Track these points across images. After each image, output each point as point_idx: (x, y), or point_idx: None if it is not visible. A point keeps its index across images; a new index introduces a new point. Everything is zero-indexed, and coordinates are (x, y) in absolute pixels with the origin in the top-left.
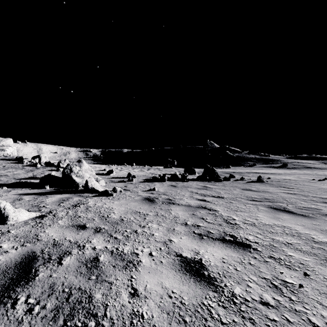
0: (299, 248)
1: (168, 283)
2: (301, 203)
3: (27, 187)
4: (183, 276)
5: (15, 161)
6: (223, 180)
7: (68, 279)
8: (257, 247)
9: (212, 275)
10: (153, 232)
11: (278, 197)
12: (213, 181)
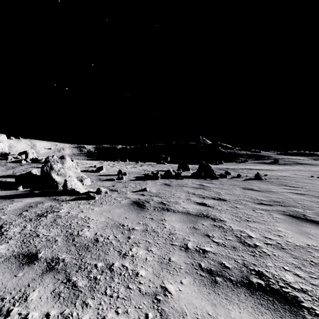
0: None
1: None
2: (318, 207)
3: None
4: None
5: None
6: (219, 177)
7: None
8: (313, 305)
9: None
10: (138, 267)
11: (288, 200)
12: (209, 178)
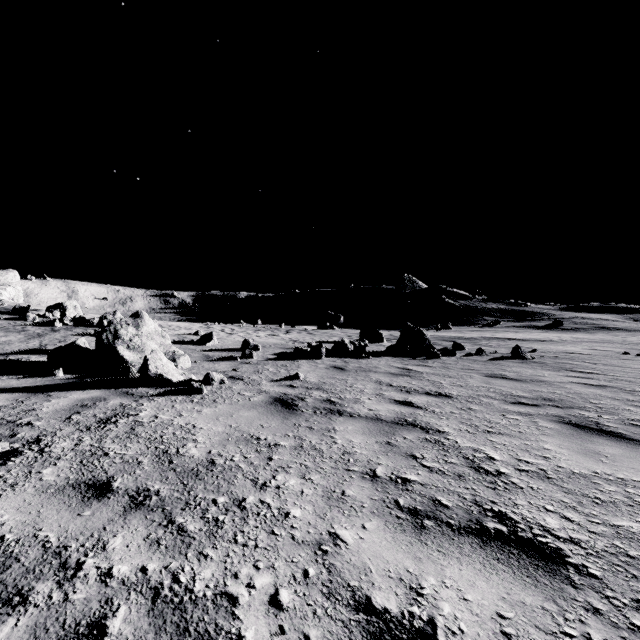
0: None
1: None
2: (628, 409)
3: (14, 373)
4: None
5: (10, 315)
6: (441, 354)
7: None
8: (585, 561)
9: None
10: (288, 504)
11: (572, 396)
12: (421, 356)
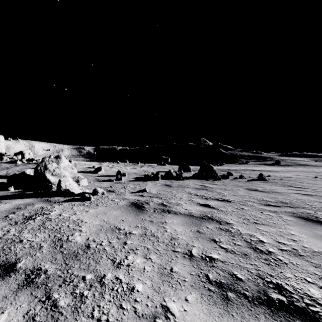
0: None
1: None
2: None
3: None
4: None
5: None
6: (221, 178)
7: None
8: None
9: None
10: (134, 280)
11: (296, 201)
12: (211, 179)
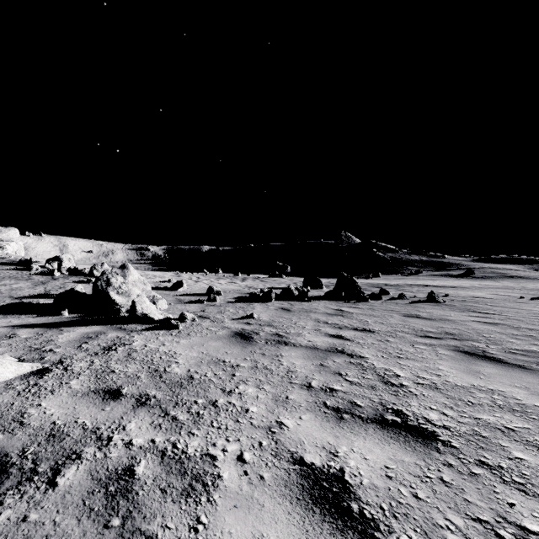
0: (532, 441)
1: (276, 538)
2: (511, 341)
3: (30, 313)
4: (308, 515)
5: (17, 266)
6: (370, 298)
7: (60, 527)
8: (450, 439)
9: (368, 513)
10: (248, 404)
11: (469, 331)
12: (353, 300)
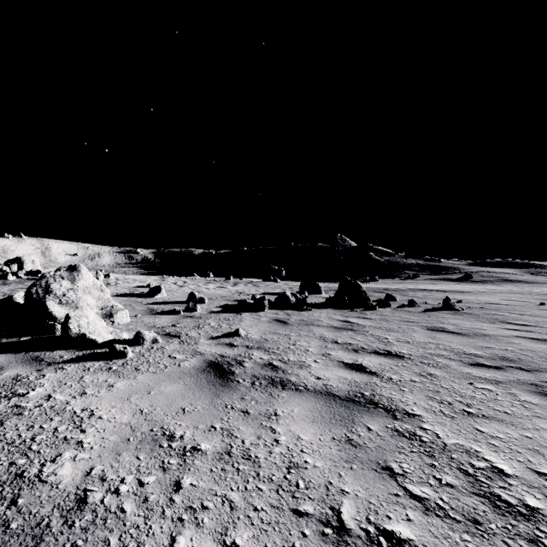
0: None
1: None
2: None
3: None
4: None
5: None
6: (377, 305)
7: None
8: None
9: None
10: None
11: (528, 354)
12: (359, 308)
